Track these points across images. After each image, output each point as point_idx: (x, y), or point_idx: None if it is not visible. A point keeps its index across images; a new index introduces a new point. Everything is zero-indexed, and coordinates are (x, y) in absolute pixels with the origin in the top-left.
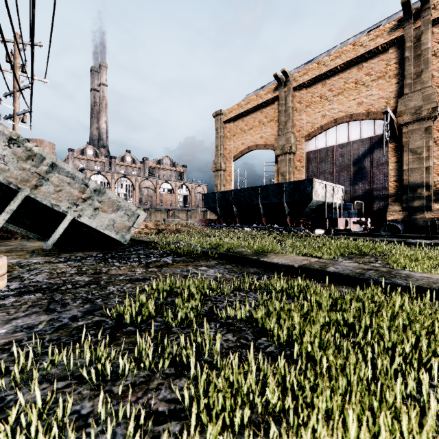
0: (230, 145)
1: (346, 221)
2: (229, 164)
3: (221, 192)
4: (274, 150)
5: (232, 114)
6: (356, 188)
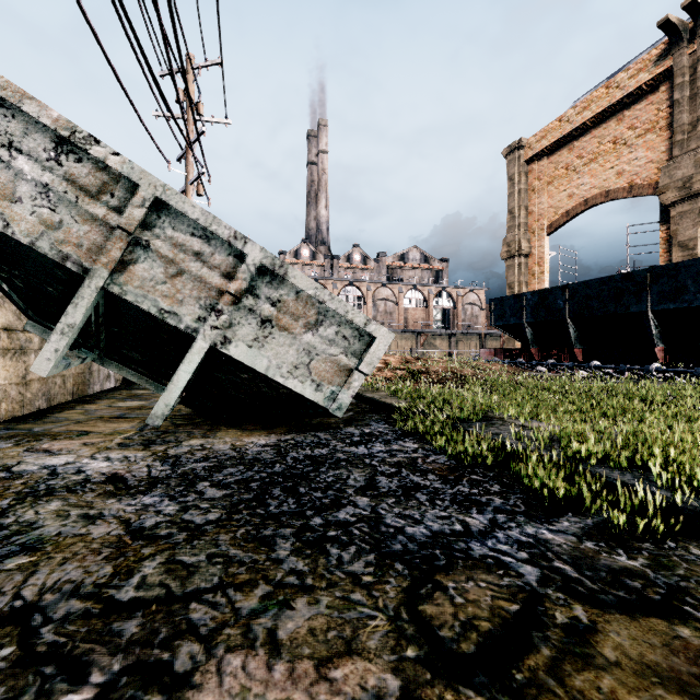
0: (541, 204)
1: None
2: (538, 242)
3: (536, 292)
4: (657, 194)
5: (546, 142)
6: None
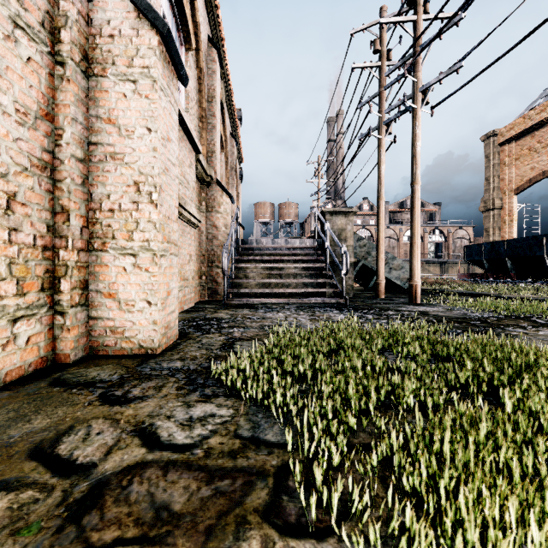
0: (510, 174)
1: None
2: (508, 200)
3: (489, 243)
4: None
5: (514, 132)
6: None
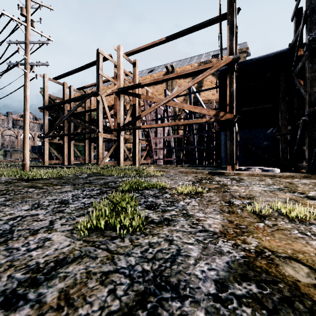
0: None
1: (76, 158)
2: None
3: (38, 146)
4: None
5: None
6: (109, 145)
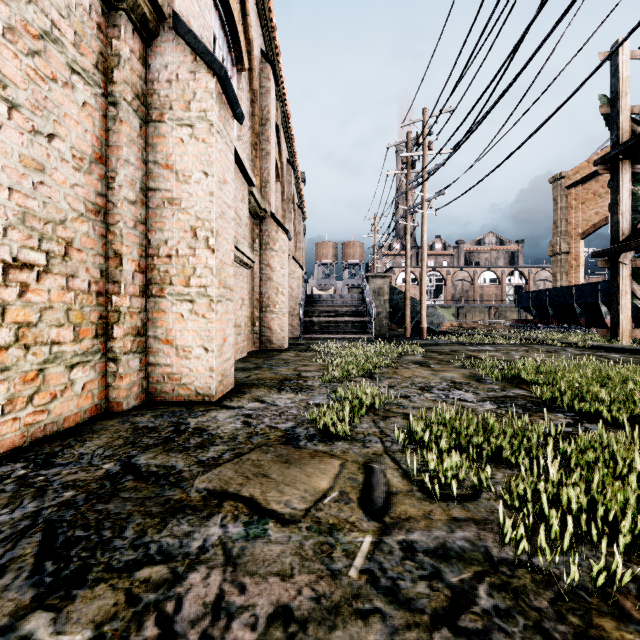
0: (577, 218)
1: None
2: (575, 244)
3: (535, 291)
4: None
5: (579, 176)
6: None
